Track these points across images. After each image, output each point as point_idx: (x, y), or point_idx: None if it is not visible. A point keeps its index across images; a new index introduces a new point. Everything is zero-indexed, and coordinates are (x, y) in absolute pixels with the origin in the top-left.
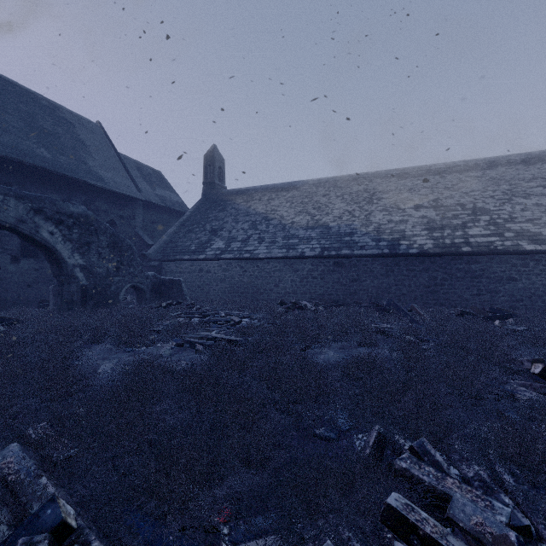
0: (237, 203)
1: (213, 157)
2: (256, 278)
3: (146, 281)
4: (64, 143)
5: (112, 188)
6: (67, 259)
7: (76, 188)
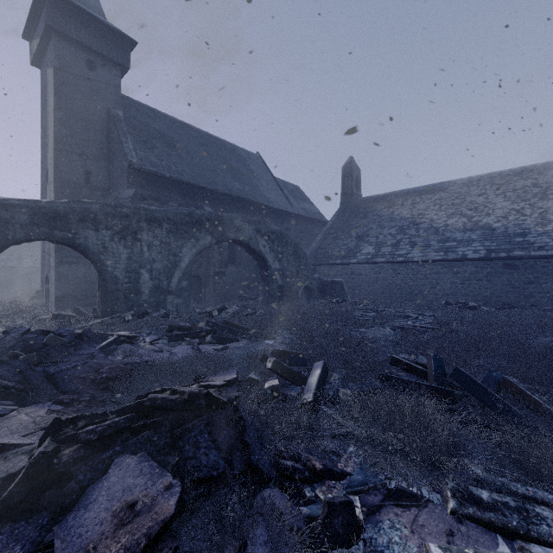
0: (378, 209)
1: (351, 168)
2: (410, 280)
3: (314, 282)
4: (244, 175)
5: (277, 207)
6: (271, 265)
7: (255, 209)
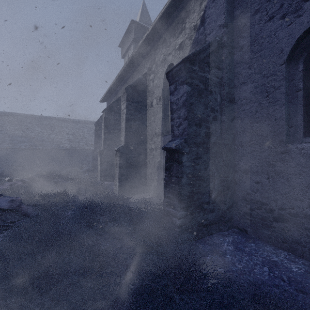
0: None
1: None
2: None
3: None
4: None
5: None
6: None
7: None
